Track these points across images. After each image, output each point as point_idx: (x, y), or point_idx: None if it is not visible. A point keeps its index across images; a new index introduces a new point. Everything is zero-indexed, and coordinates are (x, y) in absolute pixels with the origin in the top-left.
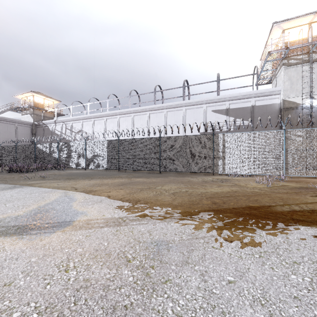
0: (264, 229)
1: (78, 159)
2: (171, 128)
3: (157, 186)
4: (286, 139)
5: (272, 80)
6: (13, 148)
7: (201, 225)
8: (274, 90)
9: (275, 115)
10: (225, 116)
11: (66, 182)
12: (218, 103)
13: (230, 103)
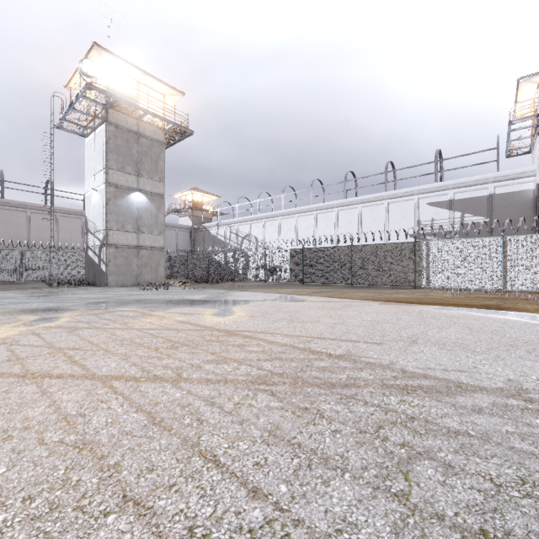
0: (403, 305)
1: (256, 271)
2: (364, 234)
3: (347, 293)
4: (505, 248)
5: (531, 151)
6: (184, 259)
7: (370, 303)
8: (524, 171)
9: (526, 206)
10: (447, 211)
11: (268, 290)
12: (436, 193)
13: (455, 192)
